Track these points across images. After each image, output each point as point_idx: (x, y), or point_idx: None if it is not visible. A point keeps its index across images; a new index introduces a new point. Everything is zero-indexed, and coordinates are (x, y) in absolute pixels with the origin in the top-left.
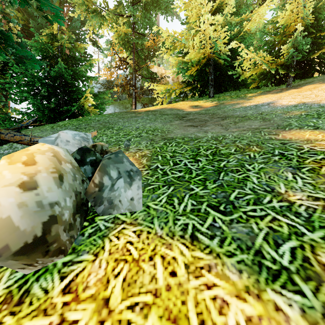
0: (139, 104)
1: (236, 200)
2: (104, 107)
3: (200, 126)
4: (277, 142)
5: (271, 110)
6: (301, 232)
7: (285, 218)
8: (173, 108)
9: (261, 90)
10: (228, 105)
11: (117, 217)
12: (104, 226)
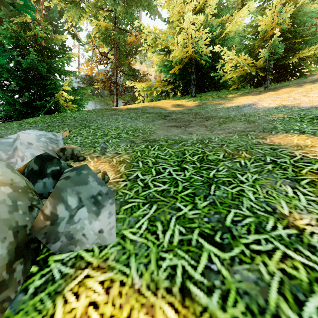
0: (121, 101)
1: (234, 226)
2: (83, 103)
3: (184, 127)
4: (266, 148)
5: (253, 112)
6: None
7: (298, 255)
8: (155, 106)
9: (241, 91)
10: (210, 105)
11: (79, 256)
12: (59, 273)
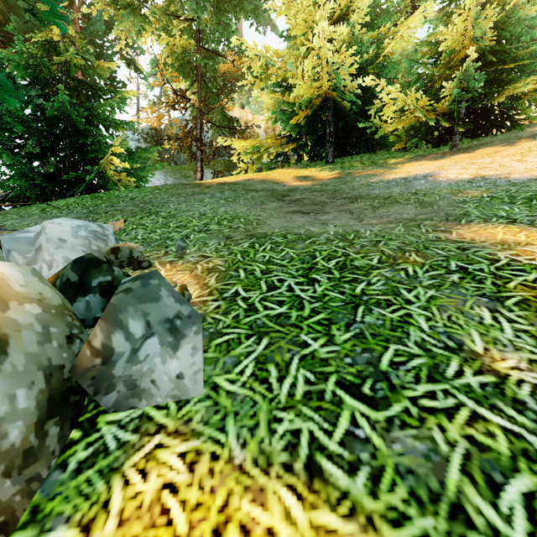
0: (209, 171)
1: (393, 371)
2: (145, 175)
3: (314, 213)
4: (451, 247)
5: (431, 188)
6: (536, 450)
7: (496, 415)
8: (266, 179)
9: (411, 154)
10: (358, 178)
11: (146, 416)
12: (115, 441)
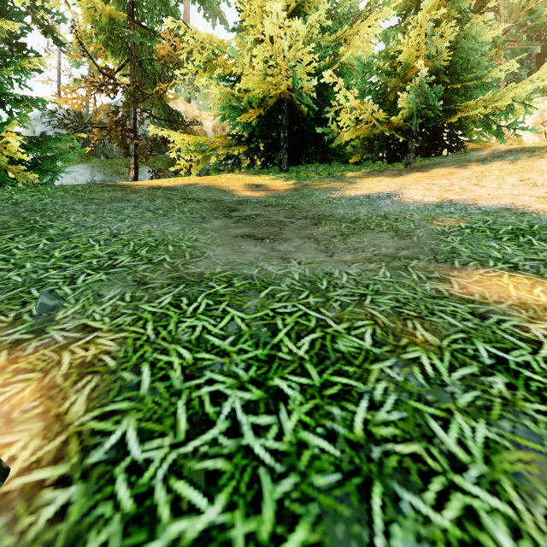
0: (148, 168)
1: None
2: (56, 168)
3: (270, 240)
4: (463, 311)
5: (401, 211)
6: None
7: None
8: (212, 186)
9: (367, 168)
10: (317, 191)
11: None
12: None
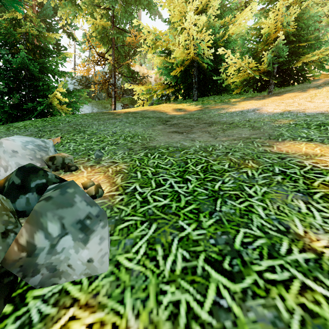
0: (120, 104)
1: (244, 249)
2: (78, 106)
3: (186, 133)
4: (274, 157)
5: (258, 118)
6: None
7: (318, 285)
8: (155, 110)
9: (244, 96)
10: (213, 110)
11: (64, 290)
12: (38, 315)
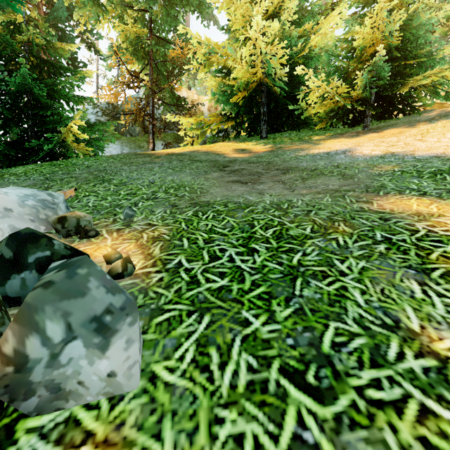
0: (160, 142)
1: (336, 354)
2: (102, 144)
3: (251, 183)
4: (374, 217)
5: (350, 162)
6: None
7: (445, 408)
8: (209, 151)
9: (331, 132)
10: (288, 151)
11: (73, 419)
12: None
